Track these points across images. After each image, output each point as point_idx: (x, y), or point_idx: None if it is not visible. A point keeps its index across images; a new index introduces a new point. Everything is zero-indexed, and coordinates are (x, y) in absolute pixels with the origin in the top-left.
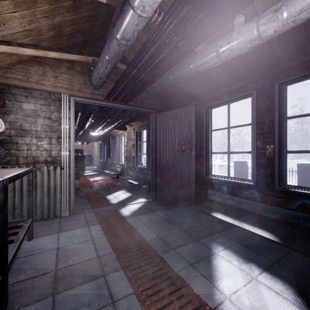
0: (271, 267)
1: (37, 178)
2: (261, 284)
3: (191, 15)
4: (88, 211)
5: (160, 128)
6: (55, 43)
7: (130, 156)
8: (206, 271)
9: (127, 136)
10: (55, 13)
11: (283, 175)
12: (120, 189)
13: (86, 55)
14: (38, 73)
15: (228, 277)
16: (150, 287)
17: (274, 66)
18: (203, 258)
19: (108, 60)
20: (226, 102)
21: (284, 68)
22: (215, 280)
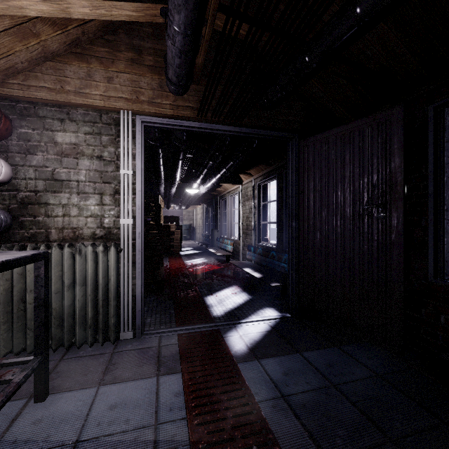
0: None
1: (75, 268)
2: None
3: None
4: (167, 332)
5: (307, 169)
6: None
7: (247, 226)
8: None
9: (243, 193)
10: None
11: None
12: (231, 284)
13: (147, 1)
14: (79, 75)
15: None
16: None
17: None
18: None
19: None
20: None
21: None
22: None
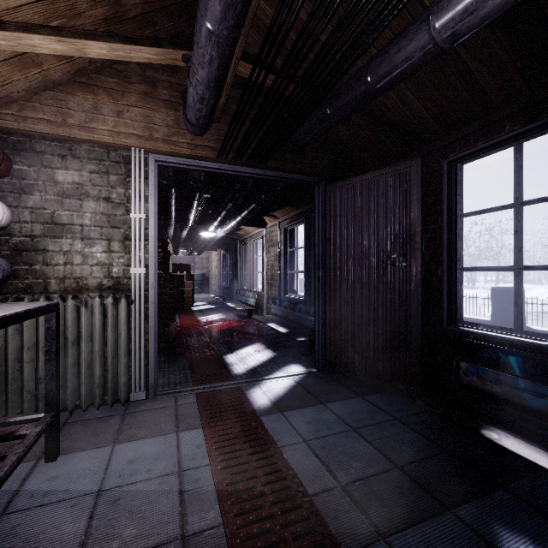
0: None
1: (80, 322)
2: None
3: None
4: (184, 391)
5: (334, 215)
6: None
7: (272, 276)
8: None
9: (267, 238)
10: None
11: None
12: (253, 341)
13: (169, 47)
14: (84, 107)
15: None
16: None
17: None
18: None
19: (210, 32)
20: (512, 140)
21: None
22: None
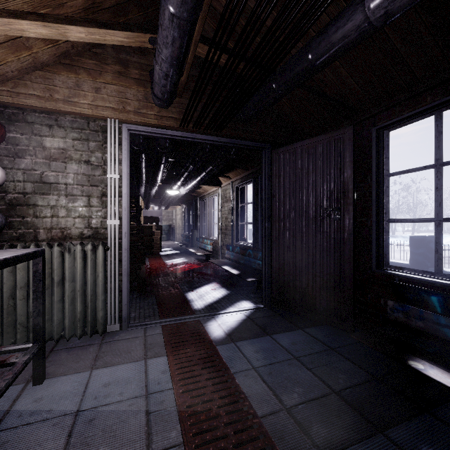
0: None
1: (64, 266)
2: None
3: None
4: (152, 324)
5: (278, 175)
6: None
7: (226, 226)
8: None
9: (222, 195)
10: None
11: None
12: (210, 281)
13: (138, 31)
14: (68, 84)
15: None
16: None
17: None
18: None
19: (172, 15)
20: (433, 109)
21: None
22: None
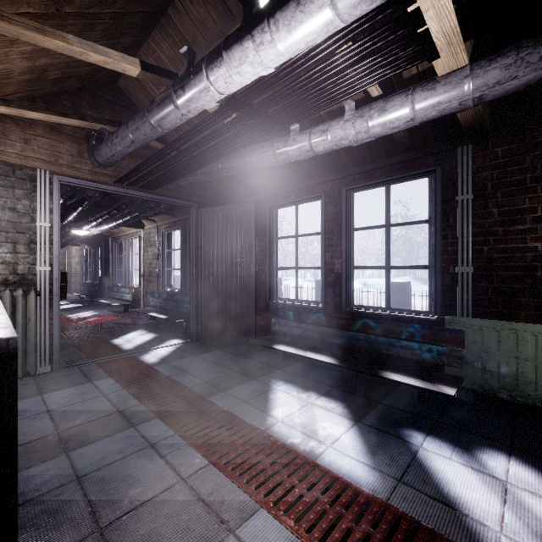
0: (329, 392)
1: None
2: (315, 406)
3: (242, 118)
4: (84, 363)
5: (204, 230)
6: (29, 89)
7: (150, 273)
8: (261, 404)
9: (145, 238)
10: (41, 54)
11: (350, 294)
12: (136, 329)
13: (92, 121)
14: None
15: (284, 405)
16: (195, 432)
17: (341, 168)
18: (260, 394)
19: (133, 140)
20: (294, 203)
21: (350, 173)
22: (270, 410)
